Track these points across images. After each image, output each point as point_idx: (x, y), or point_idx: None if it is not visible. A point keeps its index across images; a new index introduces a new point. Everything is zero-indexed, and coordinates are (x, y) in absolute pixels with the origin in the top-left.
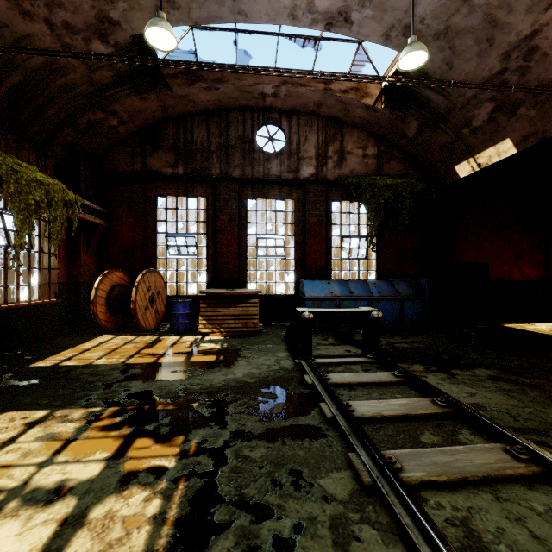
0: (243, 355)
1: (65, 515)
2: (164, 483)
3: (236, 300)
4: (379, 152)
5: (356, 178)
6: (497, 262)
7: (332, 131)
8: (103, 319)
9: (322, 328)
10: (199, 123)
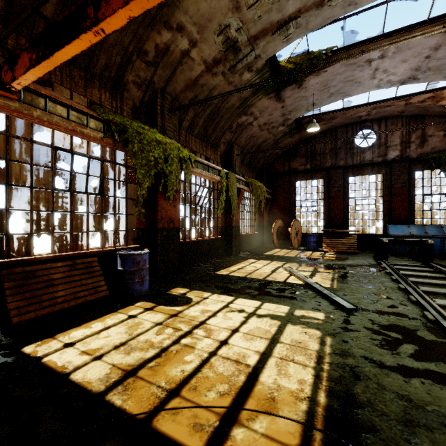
0: (349, 259)
1: (311, 273)
2: (331, 273)
3: (343, 235)
4: None
5: (436, 154)
6: None
7: (414, 124)
8: (275, 242)
9: (401, 254)
10: (319, 139)
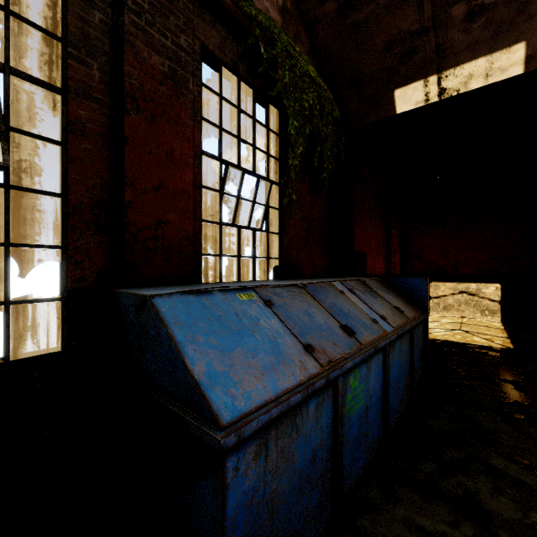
0: None
1: None
2: None
3: None
4: (284, 6)
5: (265, 17)
6: (370, 252)
7: None
8: None
9: None
10: None
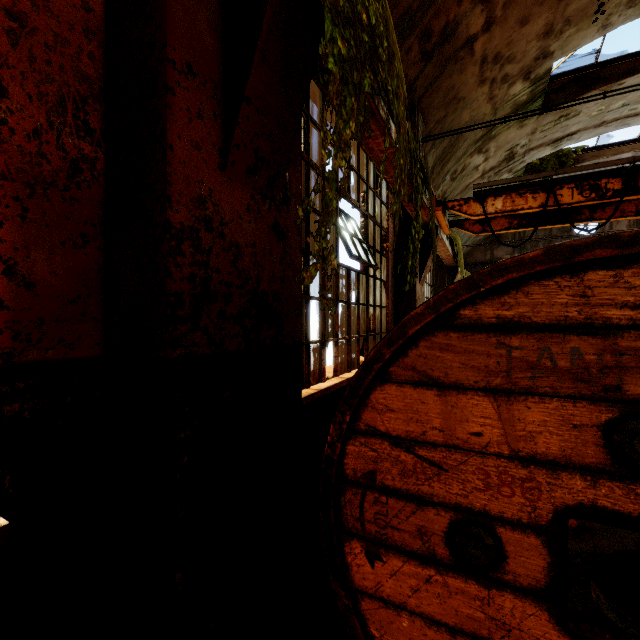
0: None
1: None
2: None
3: None
4: None
5: None
6: None
7: None
8: None
9: None
10: None
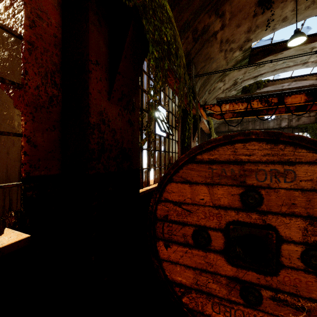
0: None
1: None
2: None
3: None
4: (316, 114)
5: (305, 125)
6: None
7: None
8: None
9: None
10: None
